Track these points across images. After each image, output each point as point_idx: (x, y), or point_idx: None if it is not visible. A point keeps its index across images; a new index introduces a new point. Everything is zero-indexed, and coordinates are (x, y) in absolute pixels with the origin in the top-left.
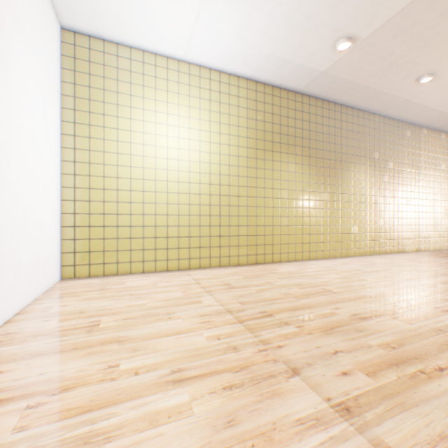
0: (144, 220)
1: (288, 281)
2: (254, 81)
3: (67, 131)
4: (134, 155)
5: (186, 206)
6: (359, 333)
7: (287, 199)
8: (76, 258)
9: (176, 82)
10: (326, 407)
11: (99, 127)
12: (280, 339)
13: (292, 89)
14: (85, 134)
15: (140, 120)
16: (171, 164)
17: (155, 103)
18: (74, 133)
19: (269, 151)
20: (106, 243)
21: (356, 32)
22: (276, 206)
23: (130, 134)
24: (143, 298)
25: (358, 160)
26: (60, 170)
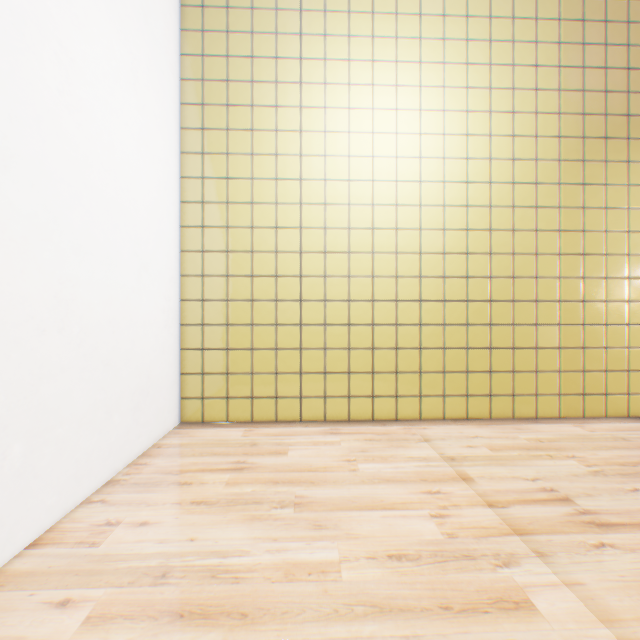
0: (325, 313)
1: None
2: None
3: (190, 146)
4: (307, 179)
5: (412, 280)
6: None
7: None
8: (205, 385)
9: (391, 14)
10: None
11: (242, 131)
12: None
13: None
14: (218, 149)
15: (317, 107)
16: (380, 192)
17: (346, 66)
18: (201, 148)
19: (618, 139)
20: (256, 358)
21: None
22: (638, 276)
23: (299, 138)
24: (328, 530)
25: None
26: (178, 219)
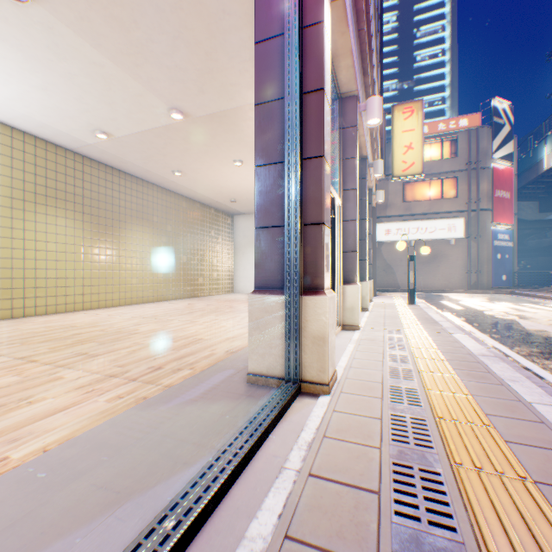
0: None
1: (43, 325)
2: (12, 126)
3: None
4: None
5: None
6: (69, 339)
7: (59, 252)
8: None
9: None
10: (14, 359)
11: None
12: (4, 349)
13: (65, 146)
14: None
15: None
16: None
17: None
18: None
19: (35, 202)
20: None
21: (112, 132)
22: (45, 259)
23: None
24: None
25: (141, 221)
26: None
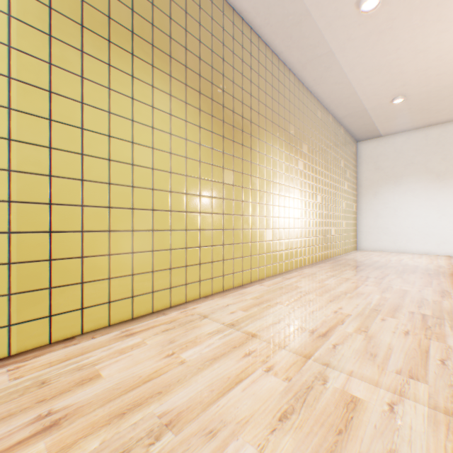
0: None
1: None
2: None
3: None
4: None
5: None
6: None
7: (152, 169)
8: None
9: None
10: None
11: None
12: None
13: None
14: None
15: None
16: None
17: None
18: None
19: (101, 37)
20: None
21: None
22: (123, 183)
23: None
24: None
25: (273, 129)
26: None
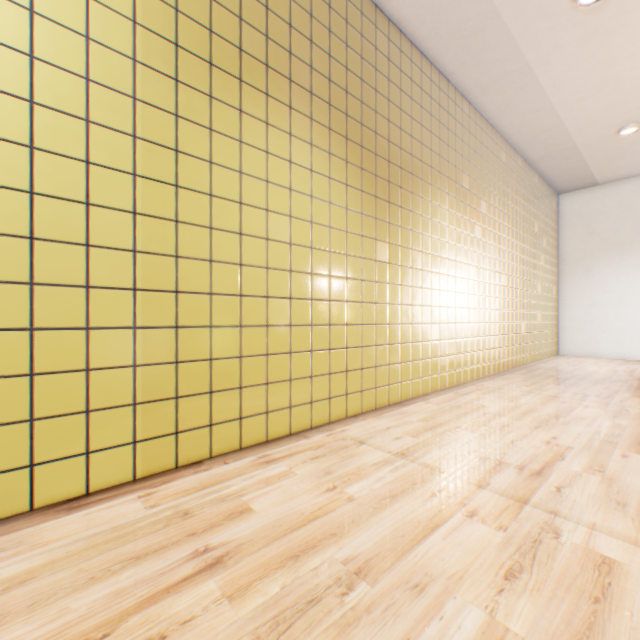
0: None
1: None
2: None
3: None
4: None
5: None
6: None
7: (289, 244)
8: None
9: None
10: None
11: None
12: None
13: None
14: None
15: None
16: None
17: None
18: None
19: (231, 75)
20: None
21: None
22: (255, 264)
23: None
24: None
25: (440, 183)
26: None
